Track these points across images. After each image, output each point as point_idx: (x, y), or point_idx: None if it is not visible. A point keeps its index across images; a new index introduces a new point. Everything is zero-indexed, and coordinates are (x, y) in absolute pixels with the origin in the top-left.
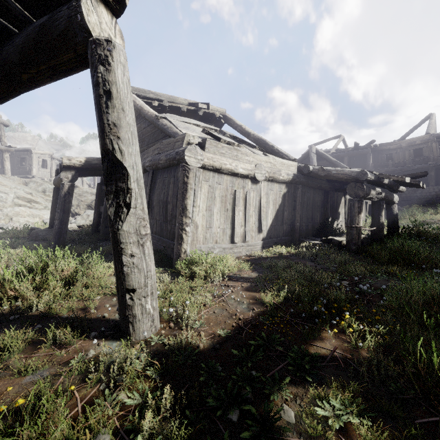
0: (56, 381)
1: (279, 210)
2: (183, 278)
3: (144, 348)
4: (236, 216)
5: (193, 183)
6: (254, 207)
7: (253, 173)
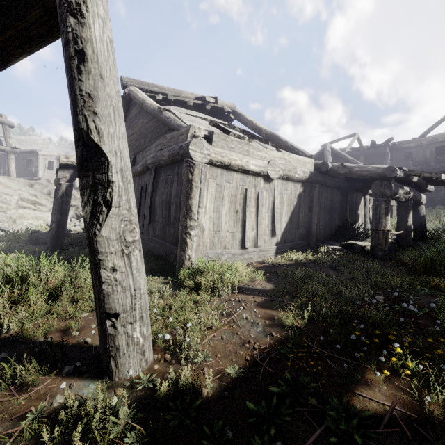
0: None
1: (294, 212)
2: (186, 290)
3: (125, 400)
4: (247, 219)
5: (199, 180)
6: (267, 208)
7: (266, 170)
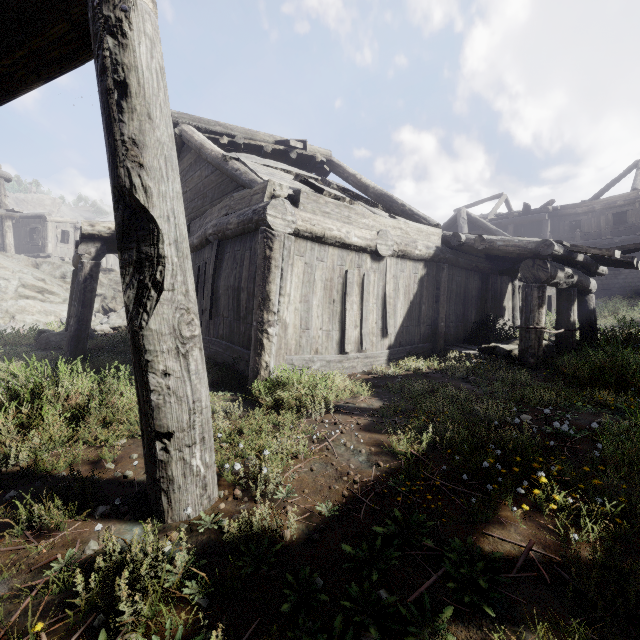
0: (17, 606)
1: (414, 303)
2: (262, 410)
3: (183, 543)
4: (348, 312)
5: (280, 258)
6: (376, 297)
7: (374, 244)
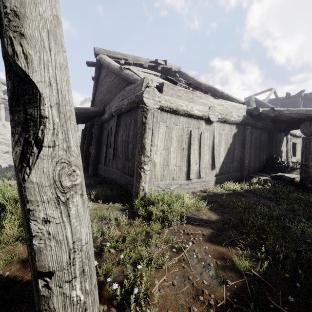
0: None
1: (230, 149)
2: (139, 219)
3: None
4: (192, 155)
5: (151, 123)
6: (208, 146)
7: (207, 114)
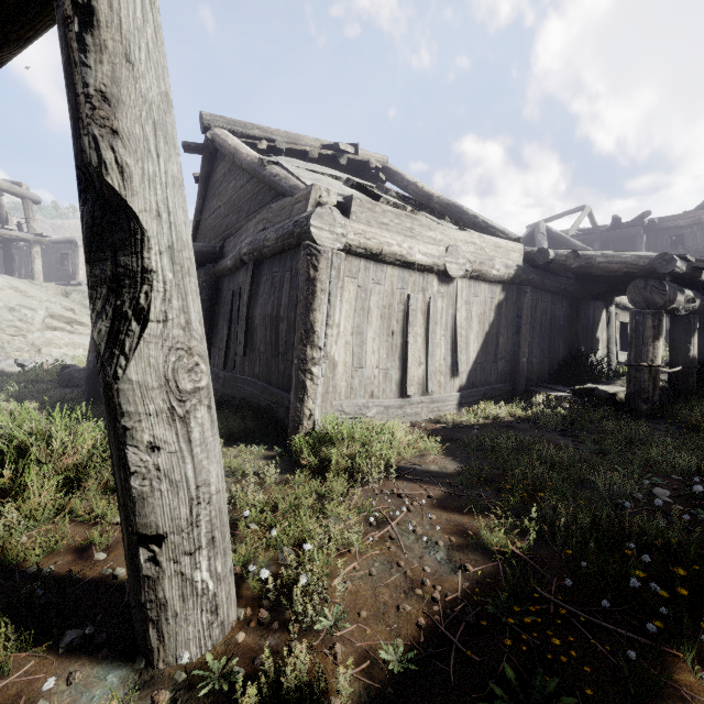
0: None
1: (490, 334)
2: (304, 472)
3: None
4: (411, 346)
5: (327, 279)
6: (444, 327)
7: (442, 263)
